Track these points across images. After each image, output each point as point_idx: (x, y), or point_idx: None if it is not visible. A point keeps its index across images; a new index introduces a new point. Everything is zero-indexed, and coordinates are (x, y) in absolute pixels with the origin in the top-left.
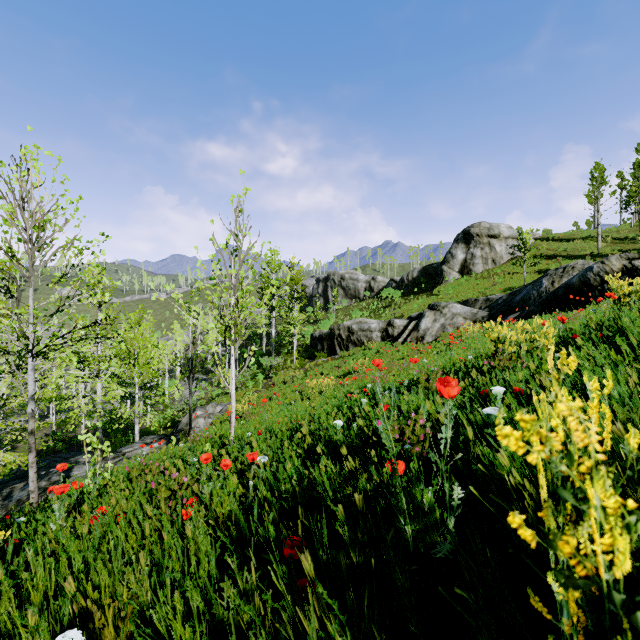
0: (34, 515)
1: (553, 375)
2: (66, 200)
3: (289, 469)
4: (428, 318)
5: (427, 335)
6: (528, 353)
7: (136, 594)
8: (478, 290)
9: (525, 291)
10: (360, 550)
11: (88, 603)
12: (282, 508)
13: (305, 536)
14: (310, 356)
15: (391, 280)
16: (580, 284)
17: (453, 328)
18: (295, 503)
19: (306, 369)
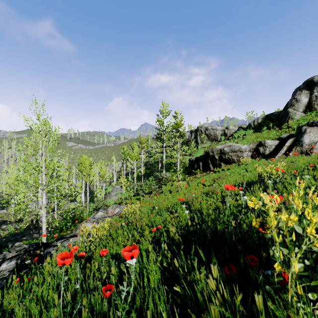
0: None
1: None
2: None
3: None
4: (311, 133)
5: (315, 148)
6: None
7: None
8: None
9: None
10: None
11: None
12: None
13: None
14: (189, 173)
15: (239, 127)
16: None
17: None
18: None
19: (187, 181)
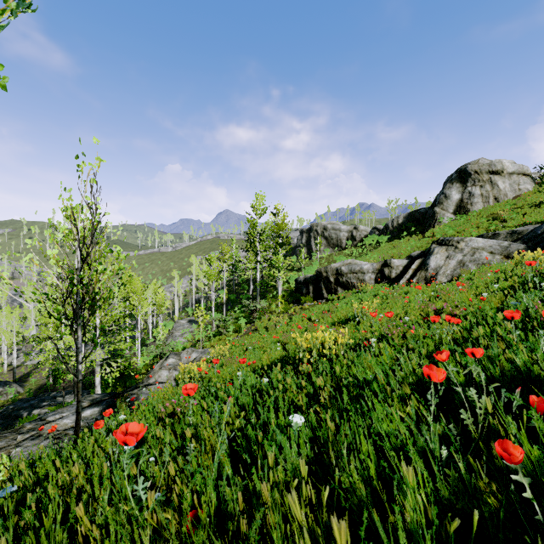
0: None
1: None
2: None
3: None
4: (439, 254)
5: (439, 274)
6: None
7: None
8: (483, 229)
9: None
10: None
11: None
12: None
13: None
14: (295, 300)
15: (374, 228)
16: None
17: (477, 265)
18: None
19: (291, 314)
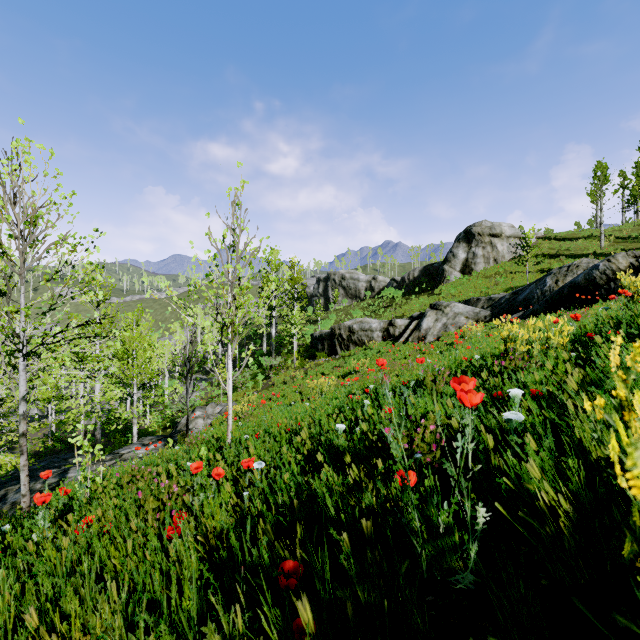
0: (22, 522)
1: (619, 378)
2: (60, 195)
3: (287, 480)
4: (430, 318)
5: (429, 335)
6: (540, 352)
7: (111, 626)
8: (480, 289)
9: (528, 290)
10: (369, 585)
11: (53, 639)
12: (279, 522)
13: (304, 559)
14: (310, 356)
15: (392, 280)
16: (586, 283)
17: (455, 328)
18: (293, 518)
19: (306, 369)
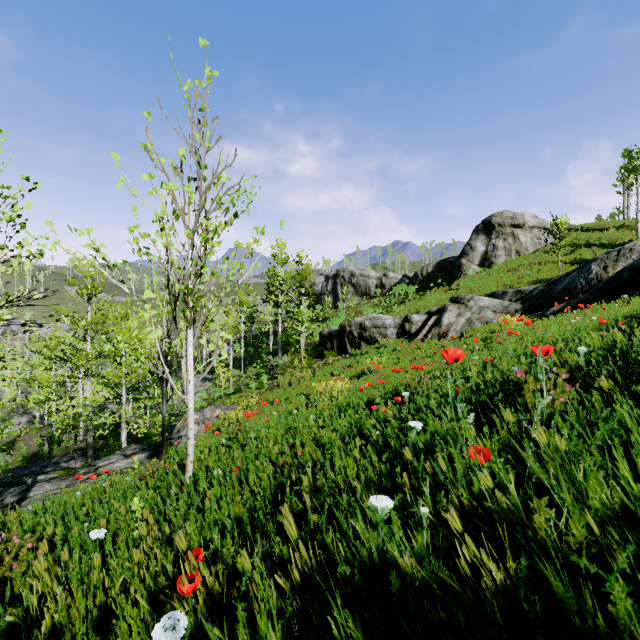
0: None
1: None
2: None
3: None
4: (451, 312)
5: (451, 331)
6: None
7: None
8: (502, 283)
9: (568, 279)
10: None
11: None
12: None
13: None
14: (319, 355)
15: (404, 276)
16: None
17: (481, 323)
18: None
19: (314, 369)
